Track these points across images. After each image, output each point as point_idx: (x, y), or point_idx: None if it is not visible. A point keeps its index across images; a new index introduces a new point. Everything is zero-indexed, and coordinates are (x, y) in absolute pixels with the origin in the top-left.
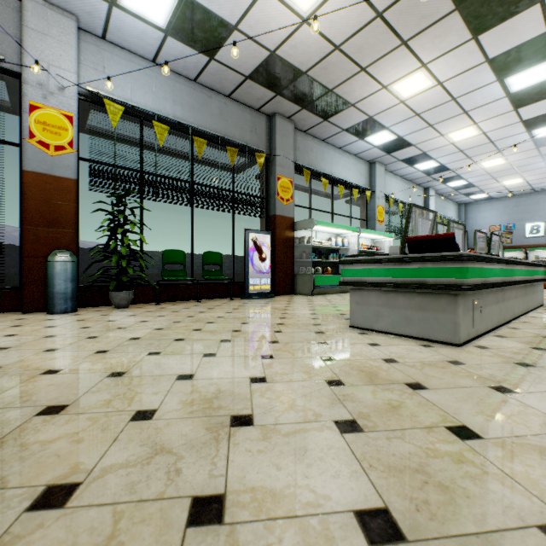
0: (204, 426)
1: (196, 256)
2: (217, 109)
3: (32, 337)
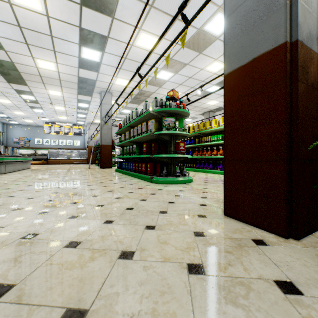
0: None
1: None
2: None
3: None
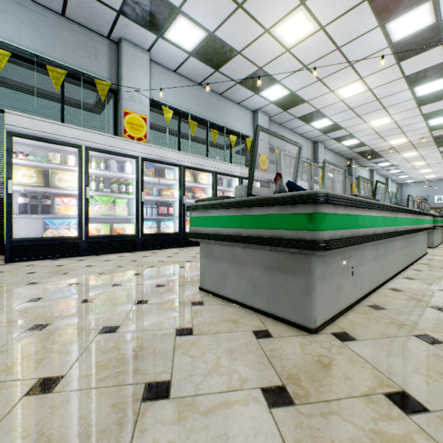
0: None
1: None
2: (339, 161)
3: None
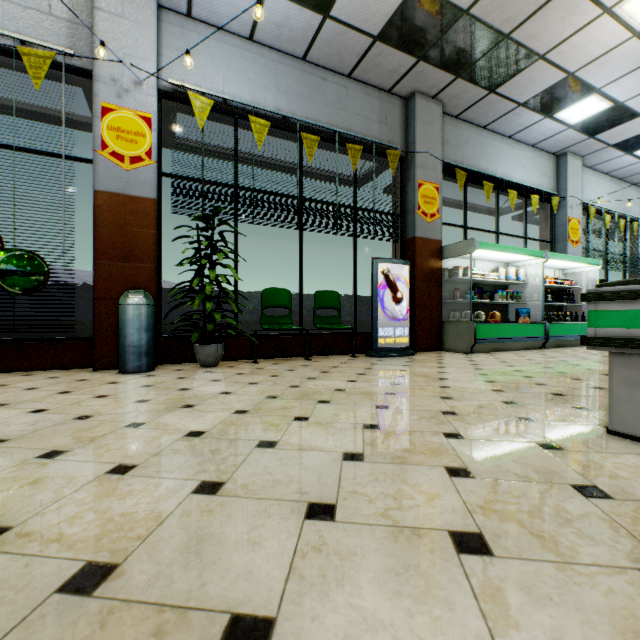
0: None
1: (306, 297)
2: (334, 95)
3: (59, 417)
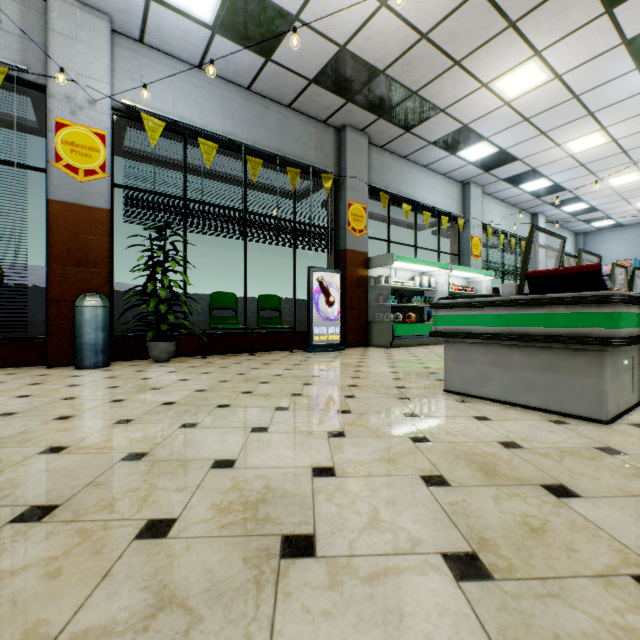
0: (240, 555)
1: (250, 300)
2: (276, 122)
3: (48, 399)
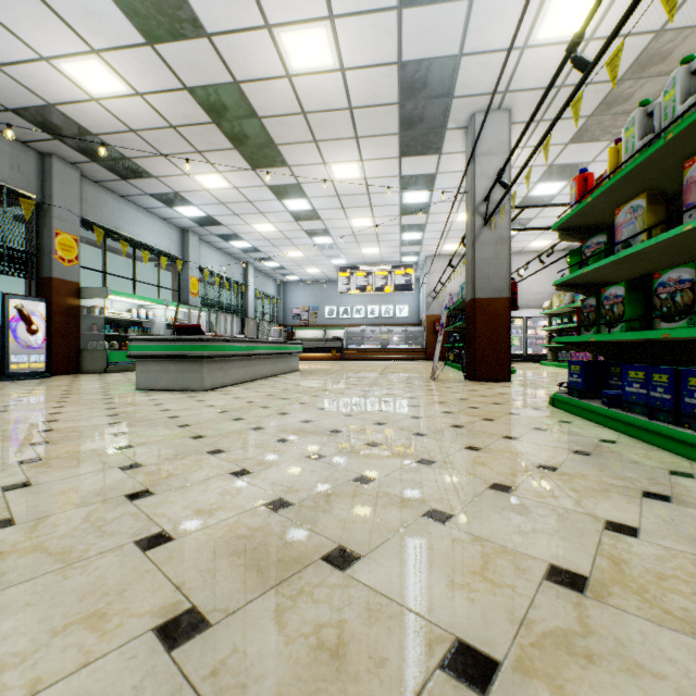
0: (28, 424)
1: None
2: None
3: None
